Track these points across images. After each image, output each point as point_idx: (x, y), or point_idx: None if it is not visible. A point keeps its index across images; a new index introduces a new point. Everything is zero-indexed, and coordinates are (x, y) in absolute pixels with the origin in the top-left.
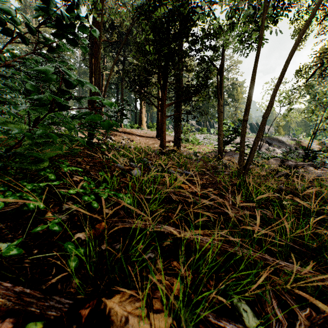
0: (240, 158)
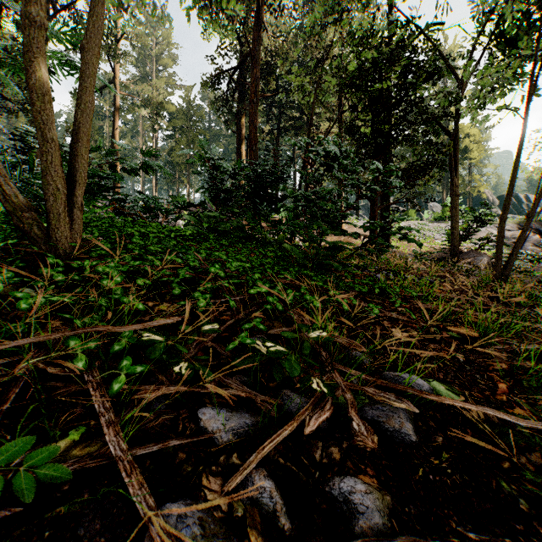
0: (496, 262)
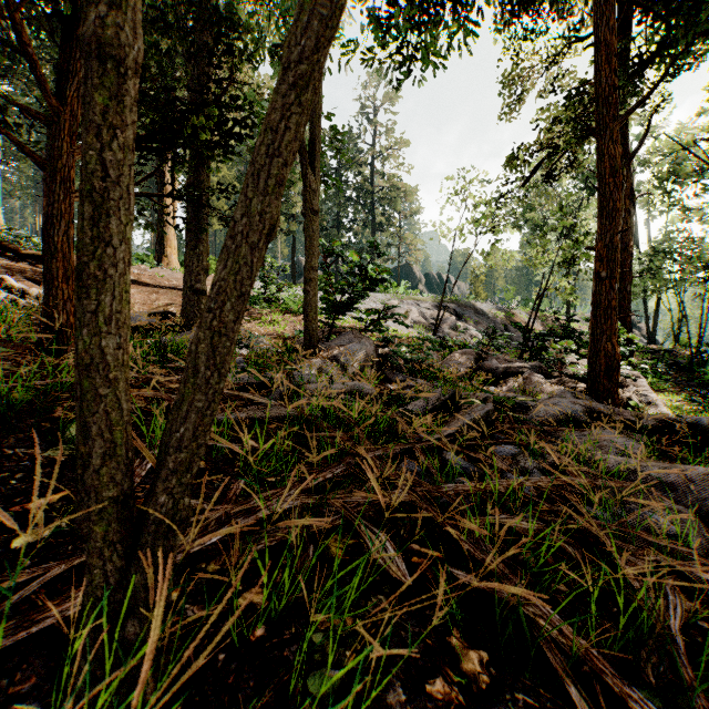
0: (78, 427)
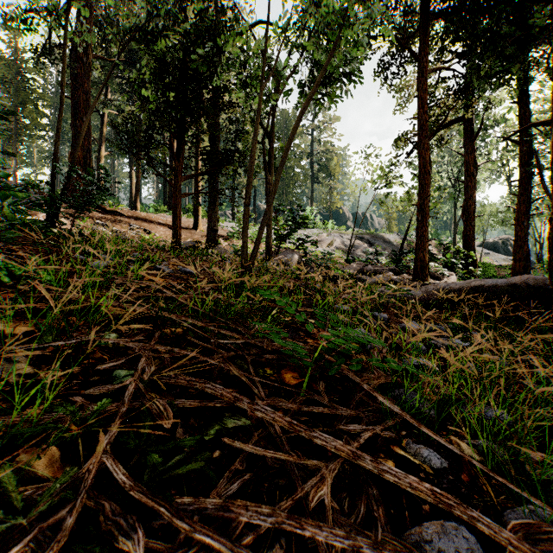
0: (242, 250)
